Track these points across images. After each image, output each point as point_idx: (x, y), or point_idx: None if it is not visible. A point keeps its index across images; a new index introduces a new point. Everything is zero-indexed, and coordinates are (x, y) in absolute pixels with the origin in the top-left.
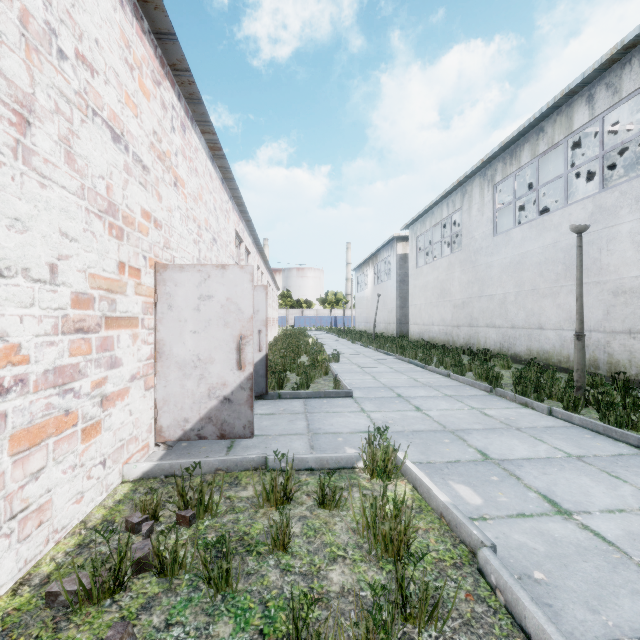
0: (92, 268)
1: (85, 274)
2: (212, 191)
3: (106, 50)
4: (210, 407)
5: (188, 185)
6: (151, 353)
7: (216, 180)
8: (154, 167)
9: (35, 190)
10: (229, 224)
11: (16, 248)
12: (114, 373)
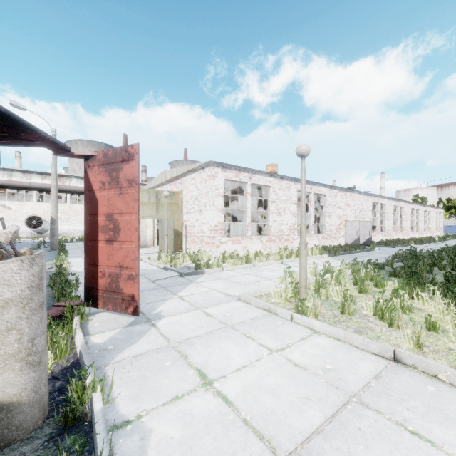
0: (337, 223)
1: (337, 224)
2: (360, 200)
3: (338, 200)
4: (352, 241)
5: (352, 204)
6: (344, 233)
7: (361, 196)
8: (344, 207)
9: (333, 218)
10: (368, 203)
11: (333, 223)
12: (339, 234)
